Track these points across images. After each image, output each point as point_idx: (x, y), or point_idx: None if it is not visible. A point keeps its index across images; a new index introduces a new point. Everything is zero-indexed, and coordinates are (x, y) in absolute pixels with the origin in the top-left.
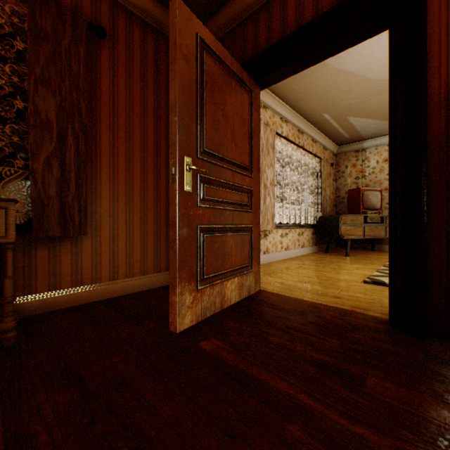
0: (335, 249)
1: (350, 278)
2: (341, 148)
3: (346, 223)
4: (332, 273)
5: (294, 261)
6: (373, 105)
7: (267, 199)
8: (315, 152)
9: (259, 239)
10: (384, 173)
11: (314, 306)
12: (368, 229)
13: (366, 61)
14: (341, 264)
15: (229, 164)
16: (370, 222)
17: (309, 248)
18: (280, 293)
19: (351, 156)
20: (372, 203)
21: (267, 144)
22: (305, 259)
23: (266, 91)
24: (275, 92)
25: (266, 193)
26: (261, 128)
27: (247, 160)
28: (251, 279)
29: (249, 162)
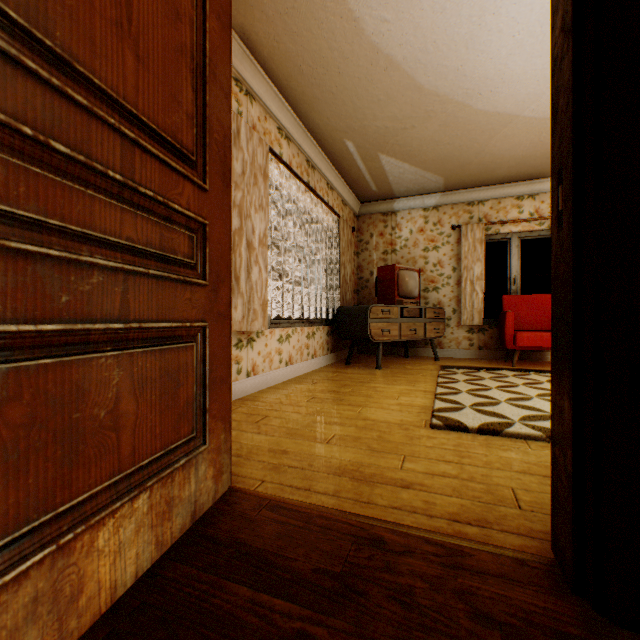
0: (359, 357)
1: (405, 419)
2: (365, 207)
3: (379, 317)
4: (373, 409)
5: (303, 384)
6: (415, 140)
7: (254, 270)
8: (331, 206)
9: (227, 358)
10: (419, 248)
11: (373, 541)
12: (405, 327)
13: (421, 44)
14: (377, 386)
15: (109, 109)
16: (407, 316)
17: (324, 358)
18: (282, 494)
19: (378, 220)
20: (410, 288)
21: (254, 164)
22: (320, 378)
23: (251, 59)
24: (270, 70)
25: (253, 259)
26: (242, 128)
27: (187, 133)
28: (203, 472)
29: (195, 141)
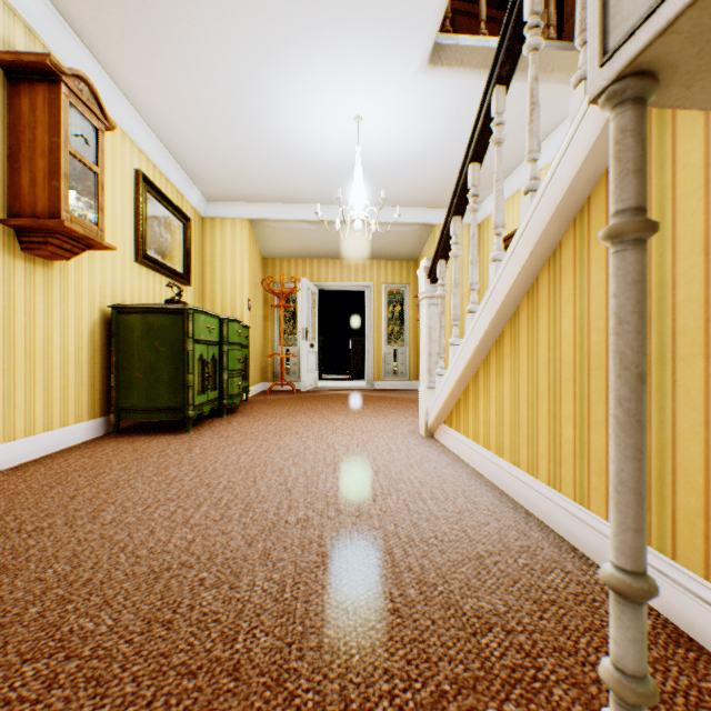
0: None
1: None
2: None
3: None
4: None
5: None
6: None
7: None
8: None
9: None
10: None
11: None
12: None
13: None
14: None
15: None
16: None
17: None
18: None
19: None
20: None
21: None
22: None
23: None
24: None
25: None
26: None
27: None
28: None
29: None
